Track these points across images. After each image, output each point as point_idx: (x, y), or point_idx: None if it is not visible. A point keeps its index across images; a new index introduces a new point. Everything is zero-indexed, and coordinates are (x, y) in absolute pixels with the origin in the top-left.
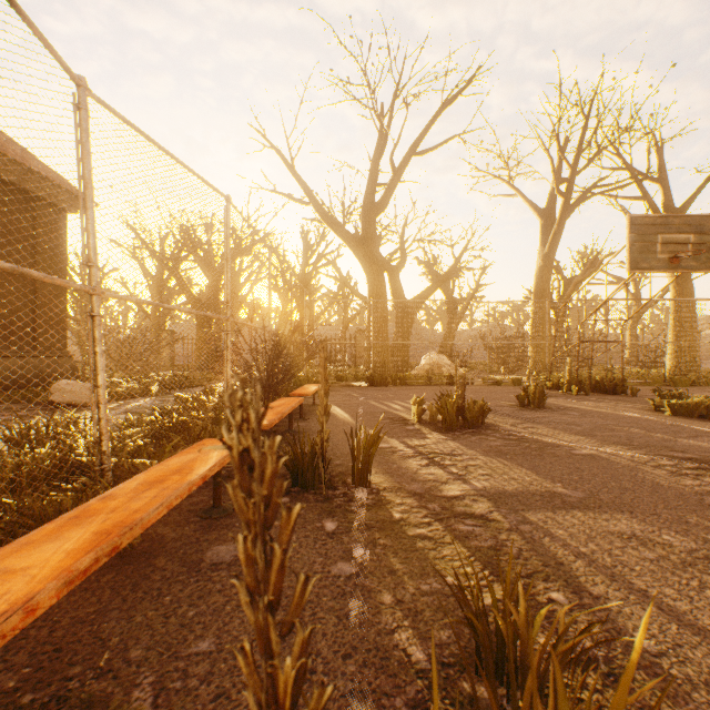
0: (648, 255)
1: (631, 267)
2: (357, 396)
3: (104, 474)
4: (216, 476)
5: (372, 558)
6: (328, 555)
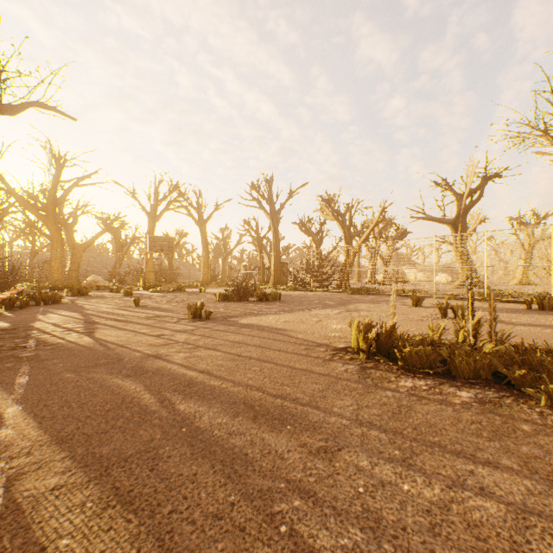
0: (155, 247)
1: (150, 251)
2: None
3: None
4: None
5: None
6: None
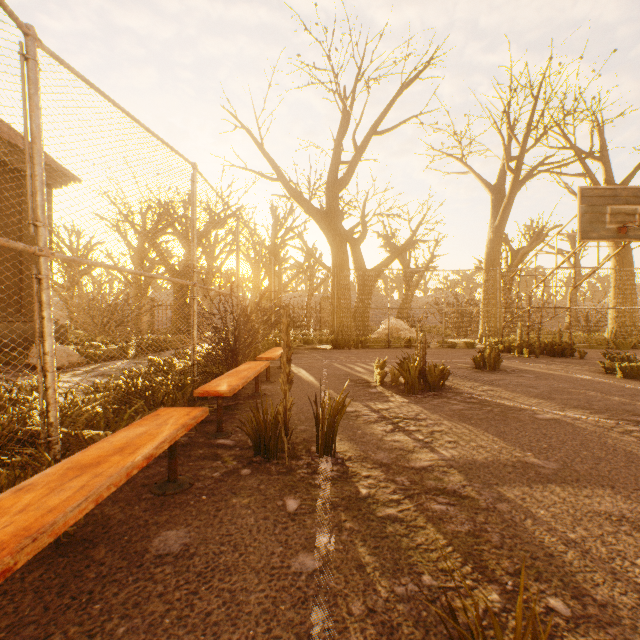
0: (597, 225)
1: (582, 237)
2: (322, 359)
3: (51, 447)
4: (172, 448)
5: (337, 548)
6: (289, 543)
